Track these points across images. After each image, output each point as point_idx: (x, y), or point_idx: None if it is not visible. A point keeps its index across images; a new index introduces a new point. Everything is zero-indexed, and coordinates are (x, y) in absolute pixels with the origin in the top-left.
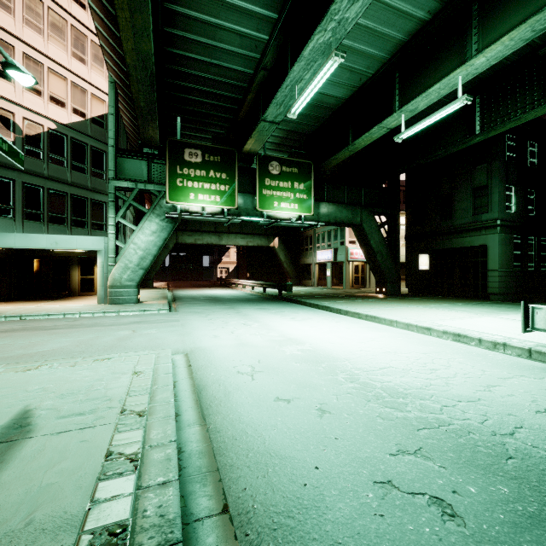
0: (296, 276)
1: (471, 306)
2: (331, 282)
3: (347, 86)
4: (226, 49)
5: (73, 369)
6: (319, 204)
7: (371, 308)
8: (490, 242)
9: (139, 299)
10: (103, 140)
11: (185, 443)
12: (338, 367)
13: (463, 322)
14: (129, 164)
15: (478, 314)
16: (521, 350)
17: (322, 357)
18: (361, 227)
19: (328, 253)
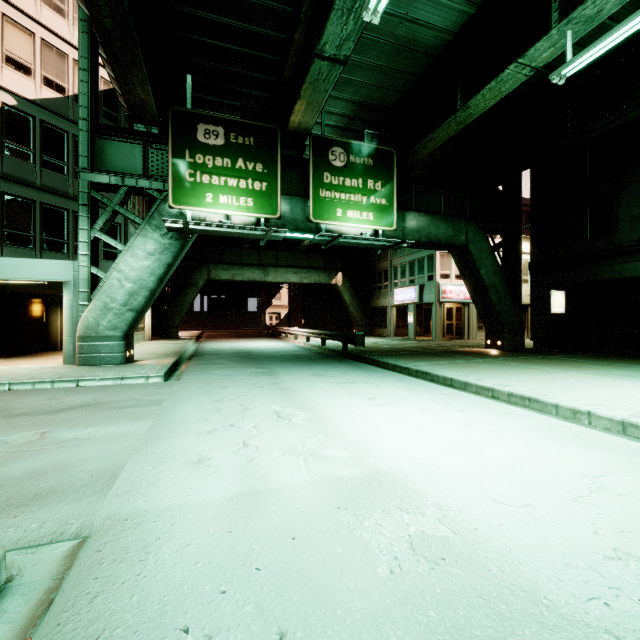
0: (365, 323)
1: None
2: (414, 331)
3: (459, 4)
4: None
5: None
6: (404, 214)
7: (505, 377)
8: None
9: (130, 357)
10: None
11: None
12: None
13: None
14: (114, 149)
15: None
16: None
17: (520, 617)
18: (466, 249)
19: (411, 292)
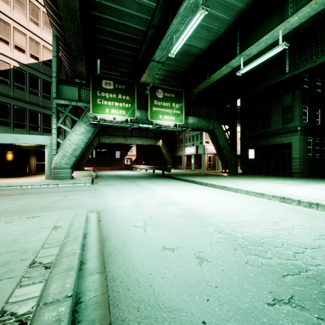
0: (173, 163)
1: (283, 180)
2: (194, 167)
3: (206, 40)
4: (128, 12)
5: (7, 225)
6: (187, 117)
7: (221, 181)
8: (294, 141)
9: (73, 176)
10: (51, 75)
11: (84, 292)
12: (207, 221)
13: (283, 190)
14: (66, 89)
15: (290, 185)
16: None
17: (195, 214)
18: (213, 132)
19: (192, 149)
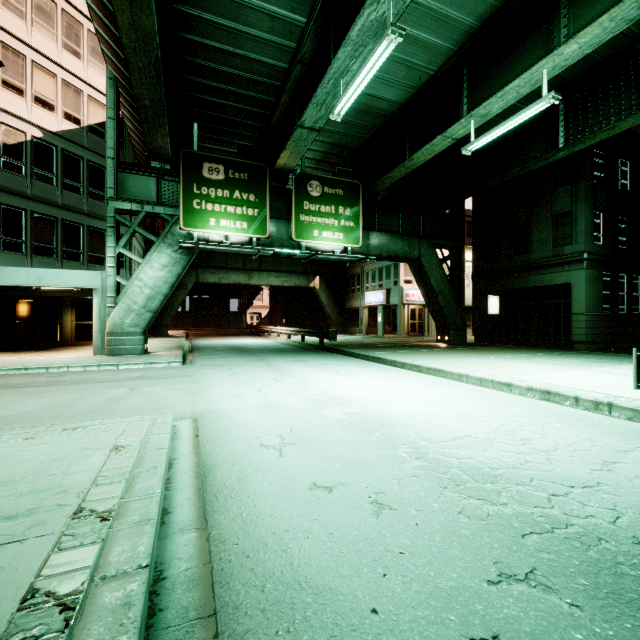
0: (341, 323)
1: (554, 357)
2: (383, 330)
3: (404, 87)
4: (253, 34)
5: (28, 444)
6: (369, 233)
7: (433, 359)
8: (575, 280)
9: (146, 350)
10: (103, 153)
11: (170, 562)
12: (397, 436)
13: (550, 377)
14: (133, 181)
15: (565, 366)
16: (633, 411)
17: (376, 423)
18: (419, 262)
19: (380, 295)
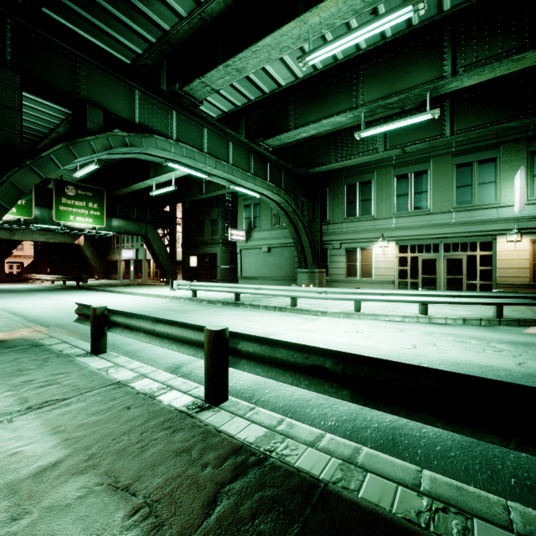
0: (104, 271)
1: None
2: (134, 276)
3: None
4: (24, 118)
5: None
6: (111, 219)
7: (137, 289)
8: (218, 251)
9: None
10: None
11: None
12: None
13: (171, 291)
14: None
15: None
16: (171, 297)
17: None
18: (147, 237)
19: (131, 253)
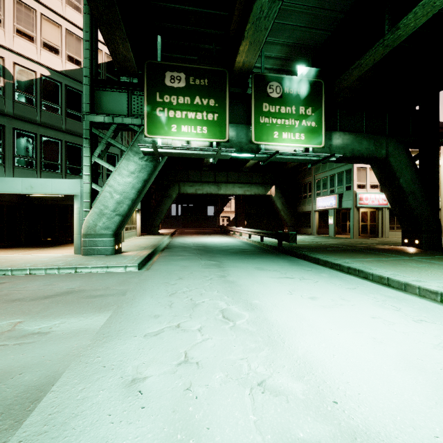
0: (293, 224)
1: None
2: (334, 231)
3: None
4: None
5: None
6: (331, 134)
7: None
8: None
9: (119, 249)
10: None
11: None
12: None
13: None
14: (107, 98)
15: None
16: None
17: None
18: (386, 162)
19: (331, 199)
